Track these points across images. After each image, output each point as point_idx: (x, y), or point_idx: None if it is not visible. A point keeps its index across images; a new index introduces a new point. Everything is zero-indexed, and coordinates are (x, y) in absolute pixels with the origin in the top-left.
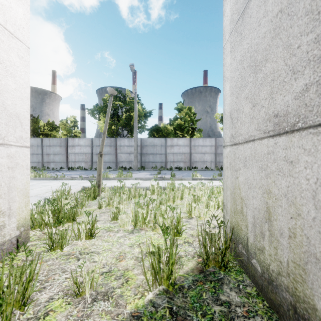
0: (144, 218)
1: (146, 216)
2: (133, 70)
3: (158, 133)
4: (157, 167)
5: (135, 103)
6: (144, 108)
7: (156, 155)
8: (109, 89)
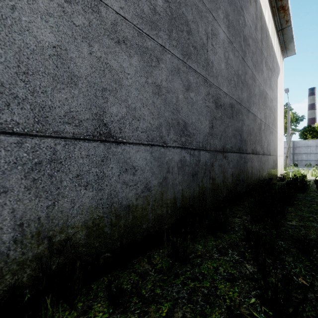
0: (315, 175)
1: (315, 174)
2: (287, 92)
3: (312, 133)
4: (311, 164)
5: (288, 114)
6: (294, 112)
7: (310, 155)
8: (291, 131)
